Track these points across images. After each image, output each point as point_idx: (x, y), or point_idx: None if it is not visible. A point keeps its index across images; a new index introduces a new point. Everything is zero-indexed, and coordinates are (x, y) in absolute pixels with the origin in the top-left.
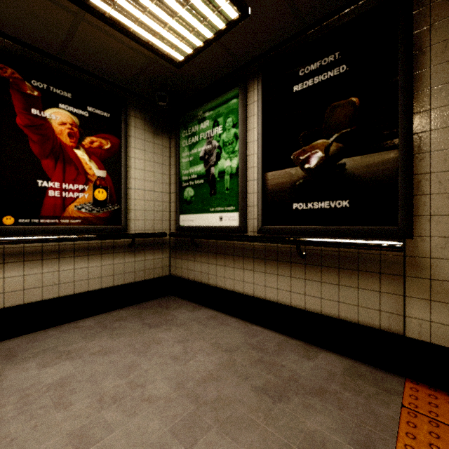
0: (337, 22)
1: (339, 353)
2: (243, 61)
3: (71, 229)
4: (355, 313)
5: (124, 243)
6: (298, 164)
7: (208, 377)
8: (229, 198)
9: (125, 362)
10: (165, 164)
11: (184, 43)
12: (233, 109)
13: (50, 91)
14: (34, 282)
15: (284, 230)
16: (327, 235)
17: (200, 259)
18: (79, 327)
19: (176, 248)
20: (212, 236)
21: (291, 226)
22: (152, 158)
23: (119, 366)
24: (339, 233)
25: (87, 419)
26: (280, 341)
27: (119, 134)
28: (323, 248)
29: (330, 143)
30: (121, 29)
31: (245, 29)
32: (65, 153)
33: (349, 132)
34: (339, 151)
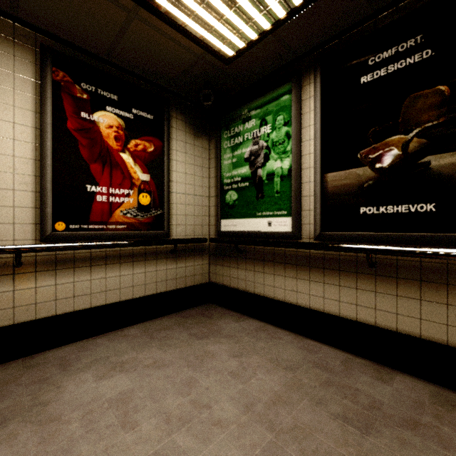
0: (419, 1)
1: (419, 377)
2: (297, 53)
3: (118, 235)
4: (443, 332)
5: (166, 248)
6: (367, 163)
7: (277, 400)
8: (280, 201)
9: (182, 377)
10: (204, 167)
11: (237, 37)
12: (285, 106)
13: (98, 94)
14: (83, 289)
15: (349, 237)
16: (405, 243)
17: (245, 267)
18: (126, 336)
19: (216, 254)
20: (261, 243)
21: (358, 232)
22: (192, 160)
23: (177, 382)
24: (423, 241)
25: (159, 444)
26: (344, 359)
27: (162, 136)
28: (400, 258)
29: (409, 139)
30: (174, 24)
31: (307, 16)
32: (112, 157)
33: (436, 125)
34: (421, 148)
